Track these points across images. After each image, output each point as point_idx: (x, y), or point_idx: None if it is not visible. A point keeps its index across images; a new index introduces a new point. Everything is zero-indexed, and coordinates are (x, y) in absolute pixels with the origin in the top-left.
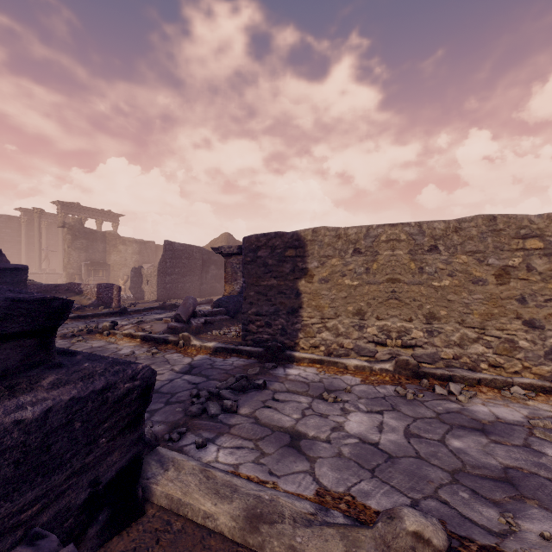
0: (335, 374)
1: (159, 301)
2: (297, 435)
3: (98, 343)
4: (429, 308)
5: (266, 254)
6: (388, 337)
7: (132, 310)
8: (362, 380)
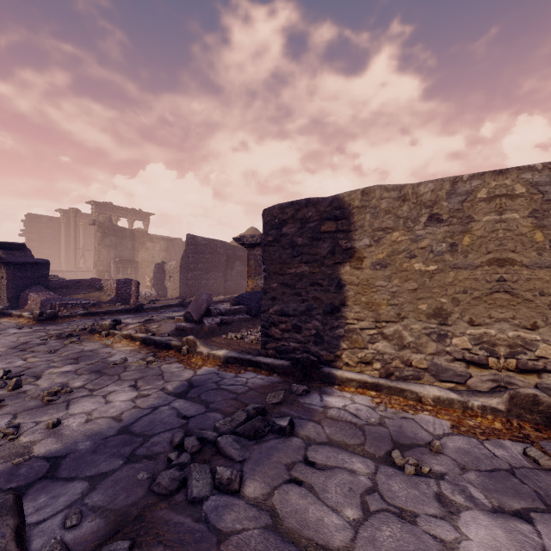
0: (402, 411)
1: (181, 298)
2: None
3: (92, 346)
4: None
5: (293, 230)
6: (491, 354)
7: (148, 307)
8: (453, 426)
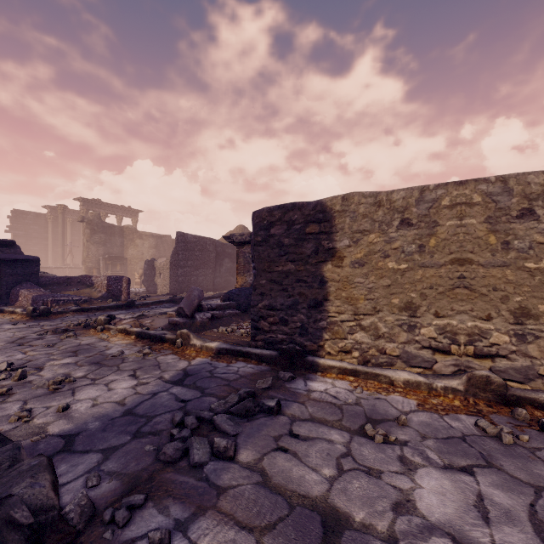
0: (376, 392)
1: (171, 294)
2: (334, 516)
3: (88, 340)
4: (519, 301)
5: (280, 231)
6: (453, 342)
7: (140, 303)
8: (419, 404)
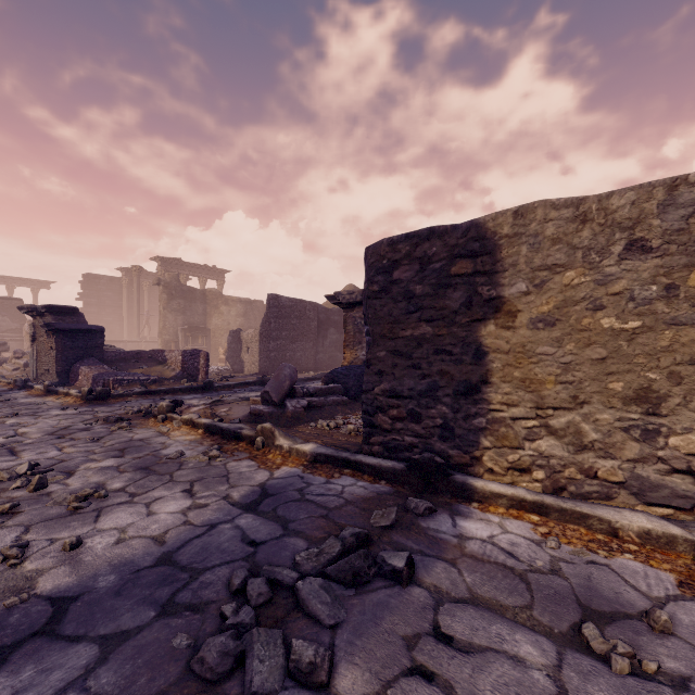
0: (587, 550)
1: (260, 374)
2: None
3: (143, 433)
4: None
5: (409, 274)
6: None
7: (220, 385)
8: (681, 583)
